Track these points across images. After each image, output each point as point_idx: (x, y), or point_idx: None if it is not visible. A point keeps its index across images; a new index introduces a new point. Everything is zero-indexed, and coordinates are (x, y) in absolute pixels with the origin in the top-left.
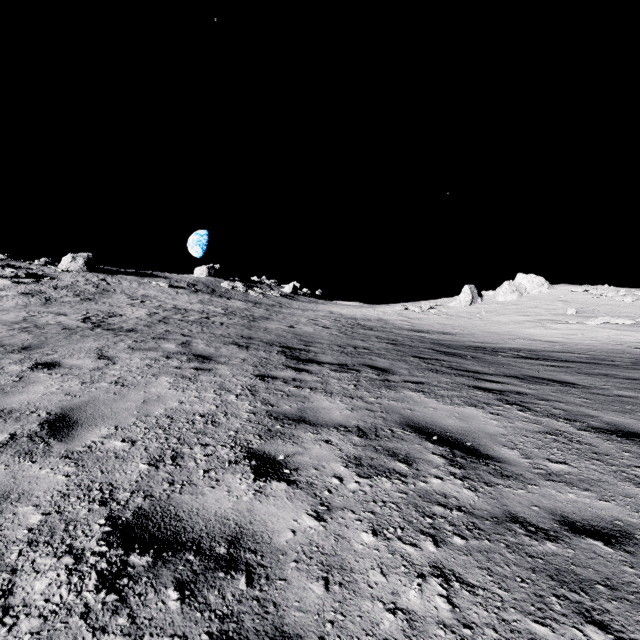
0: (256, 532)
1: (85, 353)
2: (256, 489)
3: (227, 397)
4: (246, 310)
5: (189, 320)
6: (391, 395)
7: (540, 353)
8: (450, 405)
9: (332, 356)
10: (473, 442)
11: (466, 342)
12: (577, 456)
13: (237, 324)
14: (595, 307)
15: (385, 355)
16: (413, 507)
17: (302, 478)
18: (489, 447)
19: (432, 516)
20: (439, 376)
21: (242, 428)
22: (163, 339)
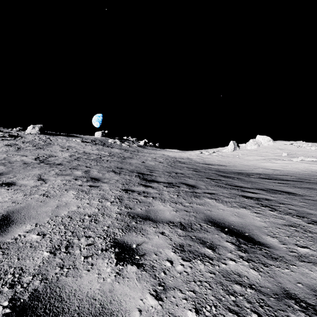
0: (113, 312)
1: (31, 177)
2: (116, 272)
3: (105, 203)
4: (120, 153)
5: (90, 159)
6: (197, 201)
7: (271, 176)
8: (231, 207)
9: (164, 178)
10: (249, 232)
11: (232, 170)
12: (313, 242)
13: (115, 161)
14: (296, 152)
15: (192, 177)
16: (220, 286)
17: (147, 262)
18: (259, 236)
19: (234, 294)
20: (222, 189)
21: (112, 224)
22: (75, 169)
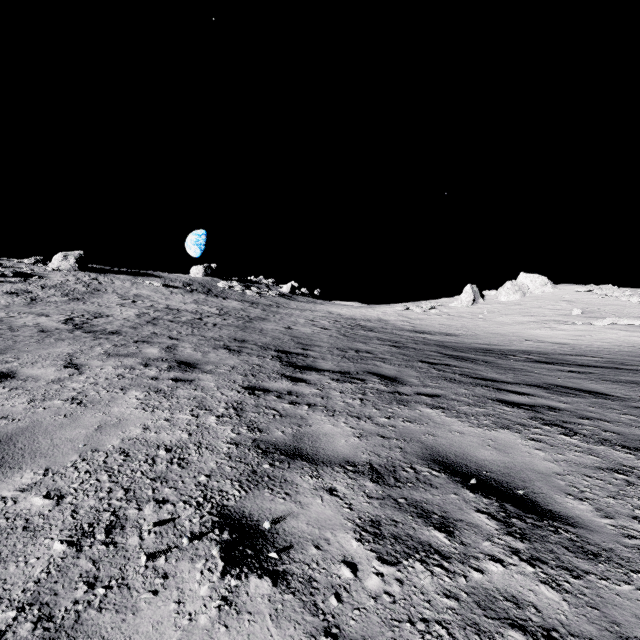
0: None
1: (51, 360)
2: (223, 595)
3: (205, 419)
4: (242, 310)
5: (180, 321)
6: (405, 413)
7: (552, 356)
8: (479, 427)
9: (333, 362)
10: (525, 488)
11: (472, 344)
12: None
13: (231, 325)
14: (601, 307)
15: (390, 360)
16: (475, 634)
17: (296, 567)
18: (549, 497)
19: None
20: (455, 386)
21: (217, 470)
22: (147, 343)
